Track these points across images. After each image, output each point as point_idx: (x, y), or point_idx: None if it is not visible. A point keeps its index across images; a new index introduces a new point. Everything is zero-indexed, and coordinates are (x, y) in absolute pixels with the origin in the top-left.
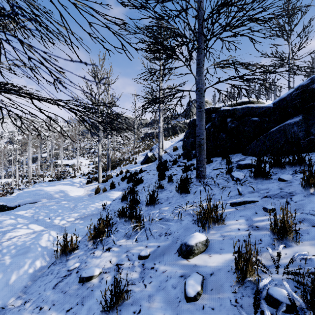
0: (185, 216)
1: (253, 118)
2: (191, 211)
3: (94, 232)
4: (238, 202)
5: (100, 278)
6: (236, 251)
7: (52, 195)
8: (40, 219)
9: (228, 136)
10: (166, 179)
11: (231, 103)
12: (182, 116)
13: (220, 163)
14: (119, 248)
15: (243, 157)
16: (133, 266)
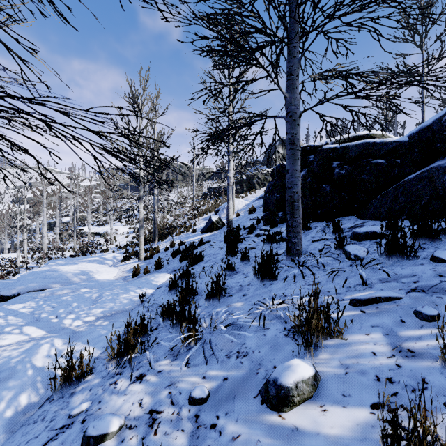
0: (271, 321)
1: (375, 161)
2: (281, 313)
3: (118, 345)
4: (365, 299)
5: (118, 439)
6: (375, 402)
7: (70, 279)
8: (42, 318)
9: (334, 189)
10: (238, 255)
11: (338, 139)
12: (262, 164)
13: (323, 230)
14: (158, 377)
15: (359, 222)
16: (178, 417)
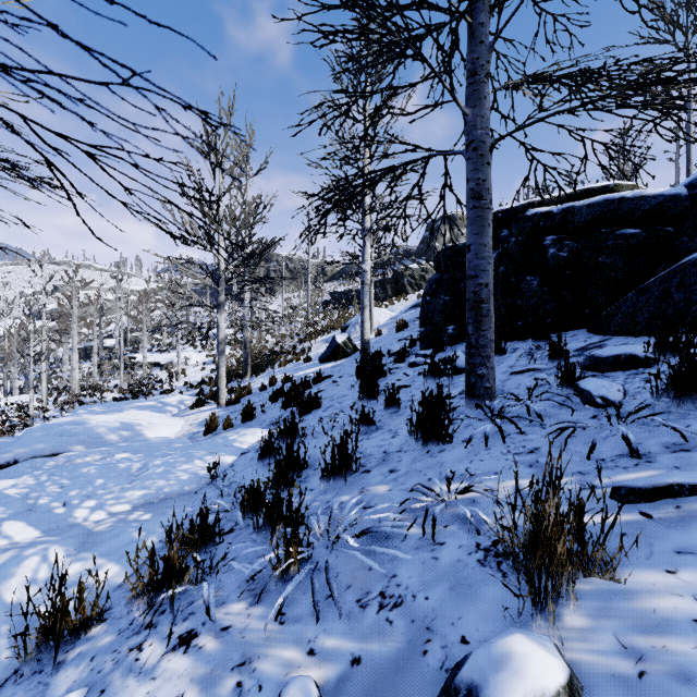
0: (447, 528)
1: (624, 231)
2: (467, 512)
3: (151, 569)
4: (647, 488)
5: None
6: None
7: (102, 436)
8: (40, 507)
9: (547, 284)
10: (380, 398)
11: (553, 197)
12: (416, 254)
13: (529, 355)
14: (221, 641)
15: (596, 339)
16: None
